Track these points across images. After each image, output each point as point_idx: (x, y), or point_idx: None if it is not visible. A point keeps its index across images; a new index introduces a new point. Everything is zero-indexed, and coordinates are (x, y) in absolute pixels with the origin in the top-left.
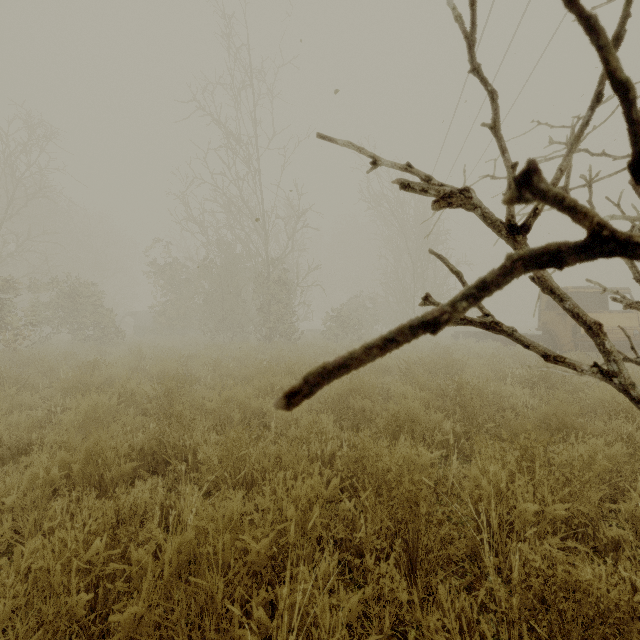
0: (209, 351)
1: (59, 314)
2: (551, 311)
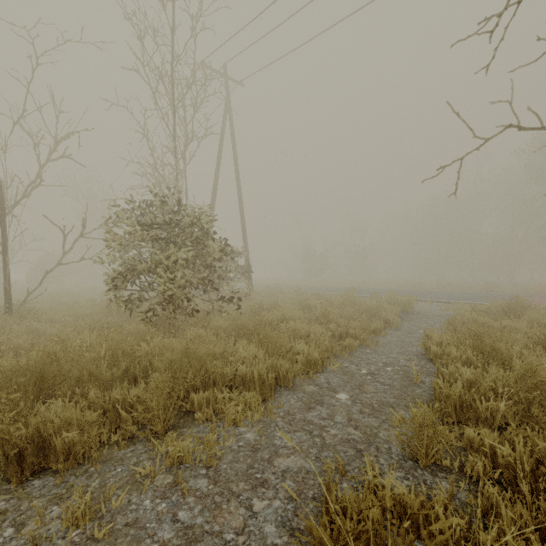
0: None
1: None
2: None
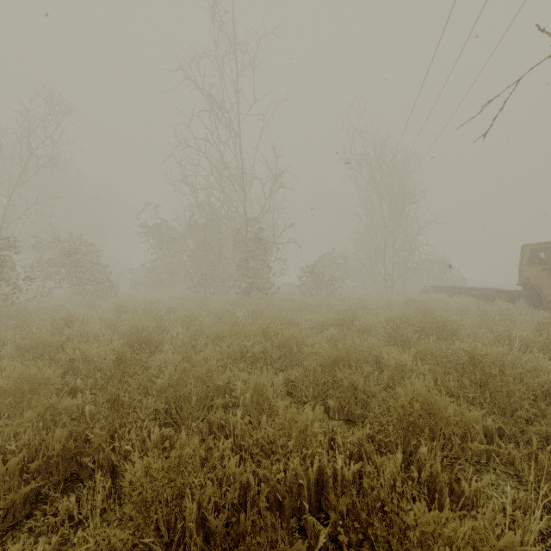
0: (188, 305)
1: (59, 270)
2: (535, 266)
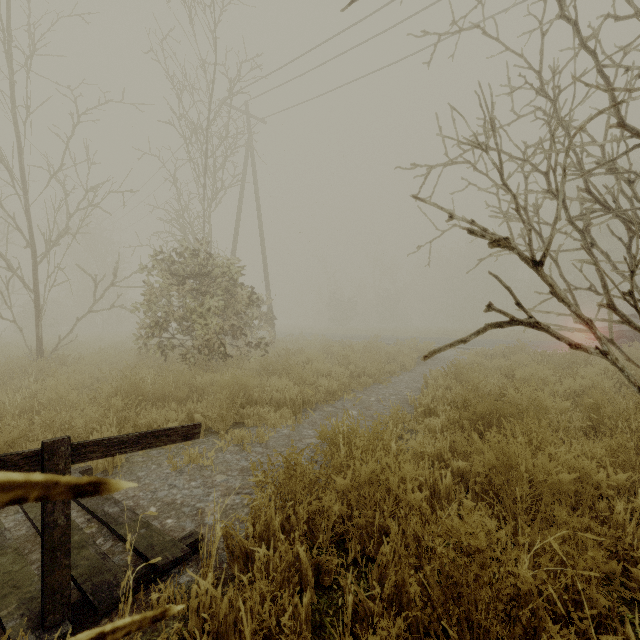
0: None
1: None
2: None
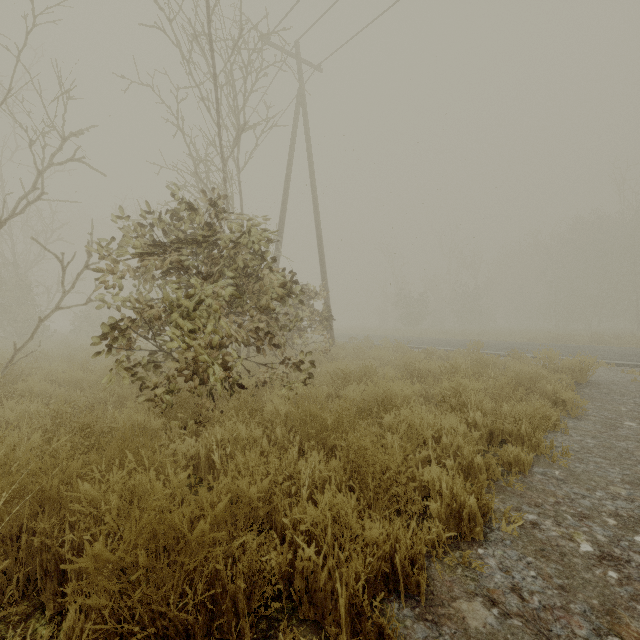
0: None
1: None
2: None
